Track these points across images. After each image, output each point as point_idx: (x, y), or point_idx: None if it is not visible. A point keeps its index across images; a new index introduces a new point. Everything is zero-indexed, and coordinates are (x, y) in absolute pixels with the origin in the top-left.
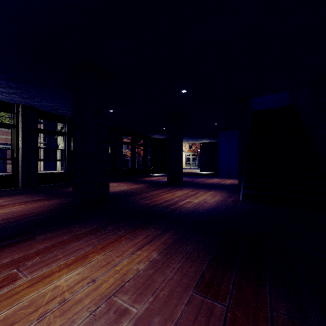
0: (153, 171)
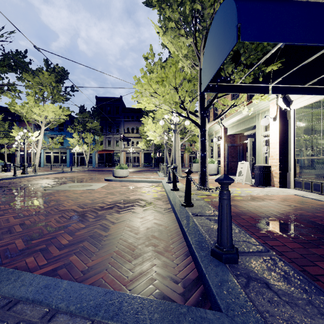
0: None
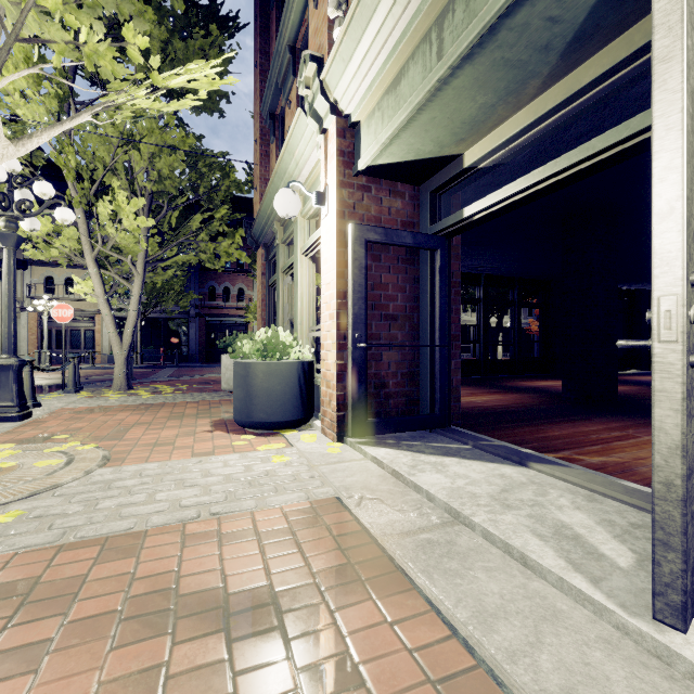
0: (627, 365)
